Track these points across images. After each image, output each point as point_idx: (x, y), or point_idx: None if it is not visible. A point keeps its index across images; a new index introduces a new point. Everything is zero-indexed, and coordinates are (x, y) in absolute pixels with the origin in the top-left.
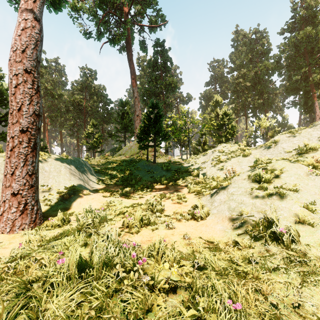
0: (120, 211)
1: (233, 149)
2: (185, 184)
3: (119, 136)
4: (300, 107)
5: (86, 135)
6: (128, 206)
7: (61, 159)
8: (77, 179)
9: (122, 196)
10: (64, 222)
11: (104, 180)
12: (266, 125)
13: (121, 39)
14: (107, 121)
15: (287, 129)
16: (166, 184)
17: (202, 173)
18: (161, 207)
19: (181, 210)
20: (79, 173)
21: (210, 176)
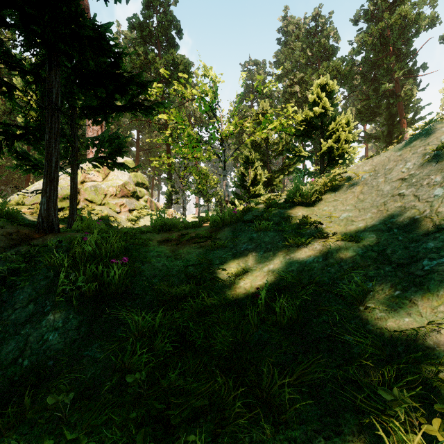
0: None
1: None
2: None
3: None
4: (379, 140)
5: None
6: None
7: None
8: None
9: None
10: None
11: None
12: None
13: None
14: None
15: None
16: None
17: None
18: None
19: None
20: None
21: None
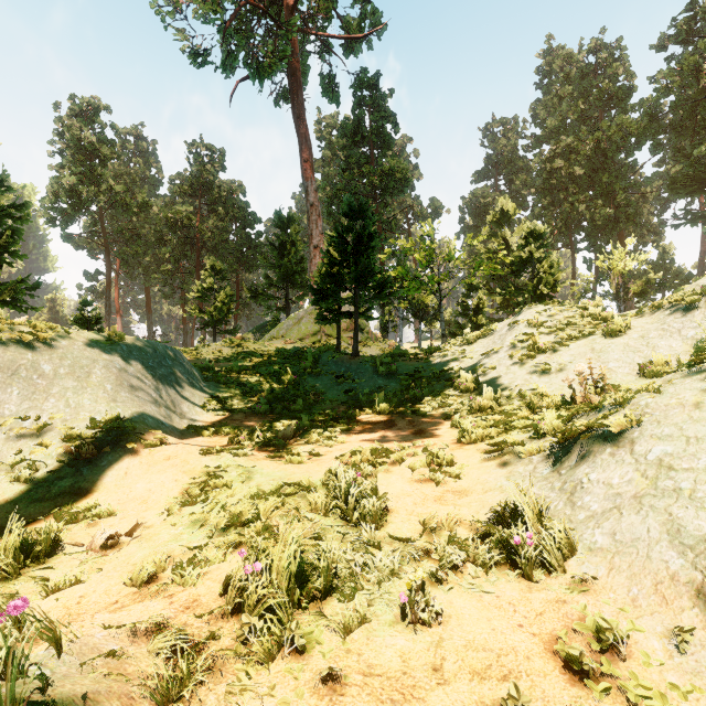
0: (234, 516)
1: (567, 317)
2: (441, 412)
3: (274, 297)
4: None
5: (197, 293)
6: (267, 489)
7: (100, 344)
8: (138, 397)
9: (261, 449)
10: (32, 556)
11: (223, 399)
12: (626, 268)
13: (276, 64)
14: (249, 264)
15: (672, 279)
16: (388, 412)
17: (487, 383)
18: (377, 503)
19: (451, 516)
20: (150, 381)
21: (511, 390)
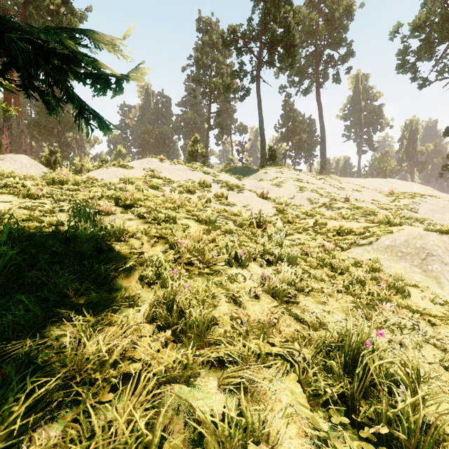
0: None
1: None
2: None
3: None
4: None
5: None
6: None
7: None
8: None
9: None
10: None
11: None
12: None
13: None
14: None
15: None
16: None
17: None
18: None
19: None
20: None
21: None
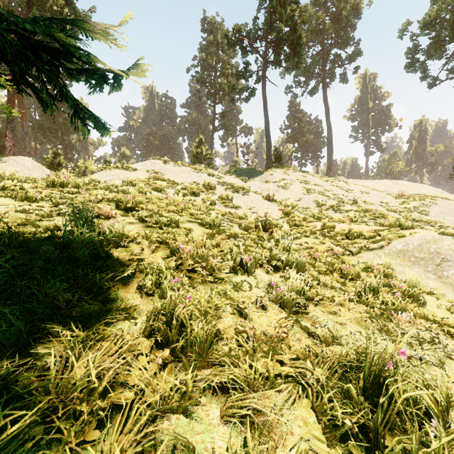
0: None
1: None
2: None
3: None
4: None
5: None
6: None
7: None
8: None
9: None
10: None
11: None
12: None
13: None
14: None
15: None
16: None
17: None
18: None
19: None
20: None
21: None
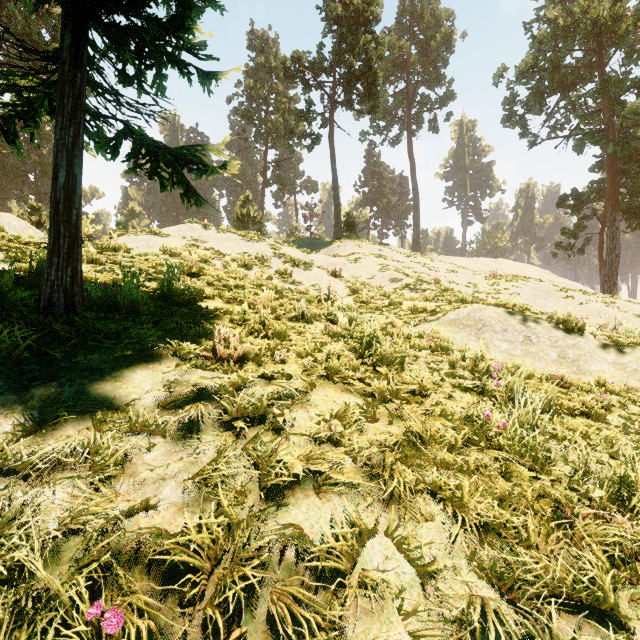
0: None
1: None
2: None
3: None
4: None
5: None
6: None
7: None
8: None
9: None
10: None
11: None
12: None
13: None
14: None
15: None
16: None
17: None
18: None
19: None
20: None
21: None
